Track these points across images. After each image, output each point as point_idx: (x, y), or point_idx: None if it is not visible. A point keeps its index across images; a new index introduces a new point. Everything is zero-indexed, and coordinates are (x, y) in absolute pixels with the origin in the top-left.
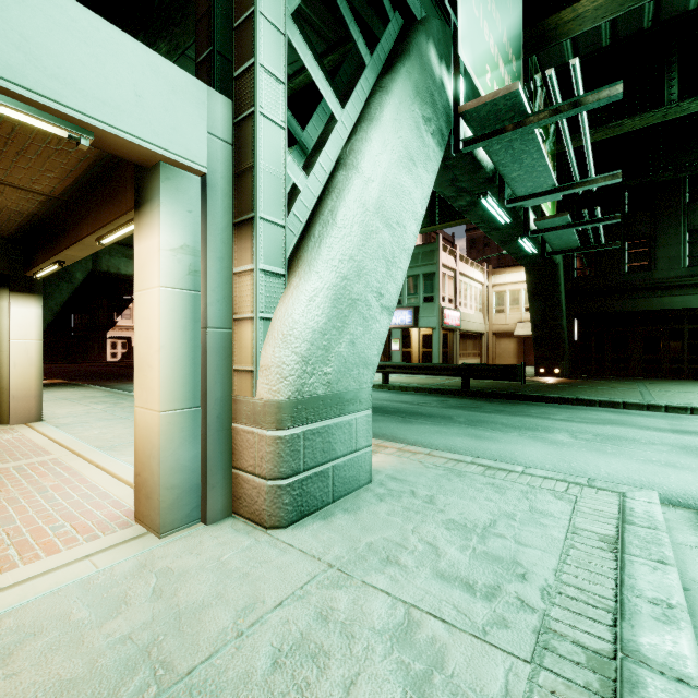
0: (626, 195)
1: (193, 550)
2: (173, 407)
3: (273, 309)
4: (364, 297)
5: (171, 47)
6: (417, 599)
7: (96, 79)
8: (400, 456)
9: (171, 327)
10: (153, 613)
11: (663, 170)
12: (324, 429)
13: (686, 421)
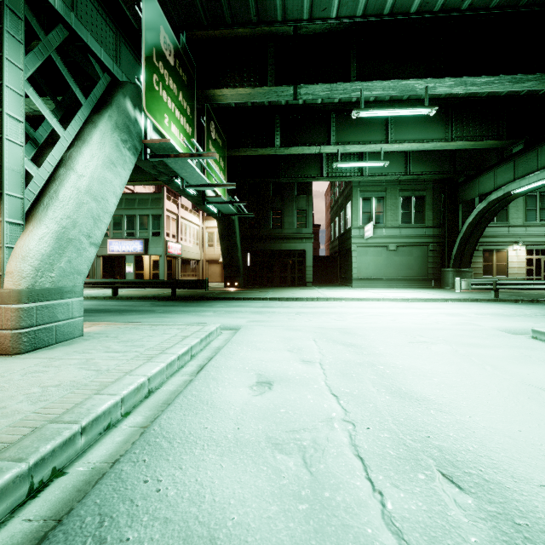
0: (271, 185)
1: None
2: None
3: (15, 242)
4: (78, 237)
5: None
6: (93, 358)
7: None
8: (107, 326)
9: None
10: None
11: (284, 177)
12: (50, 305)
13: (271, 303)
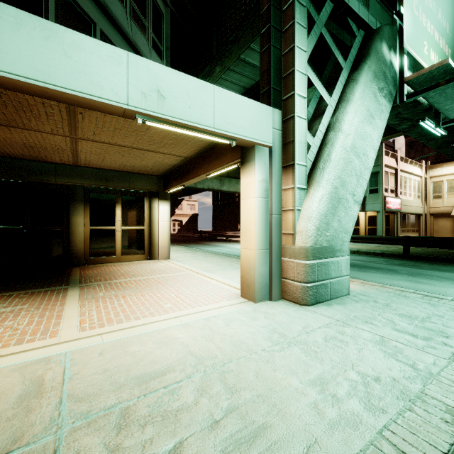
0: None
1: (272, 308)
2: (259, 248)
3: (301, 205)
4: (345, 196)
5: (222, 68)
6: (385, 335)
7: (239, 119)
8: (363, 286)
9: (259, 214)
10: (269, 322)
11: None
12: (326, 263)
13: None
